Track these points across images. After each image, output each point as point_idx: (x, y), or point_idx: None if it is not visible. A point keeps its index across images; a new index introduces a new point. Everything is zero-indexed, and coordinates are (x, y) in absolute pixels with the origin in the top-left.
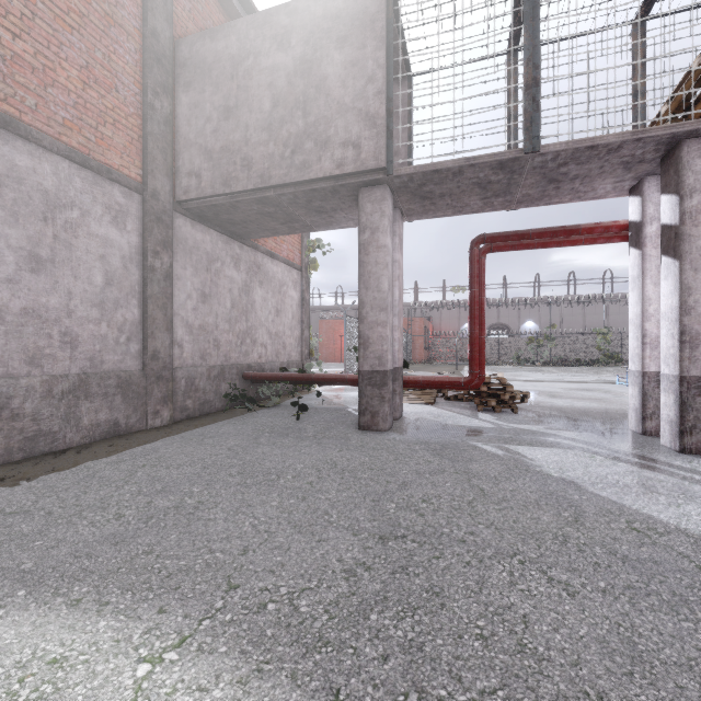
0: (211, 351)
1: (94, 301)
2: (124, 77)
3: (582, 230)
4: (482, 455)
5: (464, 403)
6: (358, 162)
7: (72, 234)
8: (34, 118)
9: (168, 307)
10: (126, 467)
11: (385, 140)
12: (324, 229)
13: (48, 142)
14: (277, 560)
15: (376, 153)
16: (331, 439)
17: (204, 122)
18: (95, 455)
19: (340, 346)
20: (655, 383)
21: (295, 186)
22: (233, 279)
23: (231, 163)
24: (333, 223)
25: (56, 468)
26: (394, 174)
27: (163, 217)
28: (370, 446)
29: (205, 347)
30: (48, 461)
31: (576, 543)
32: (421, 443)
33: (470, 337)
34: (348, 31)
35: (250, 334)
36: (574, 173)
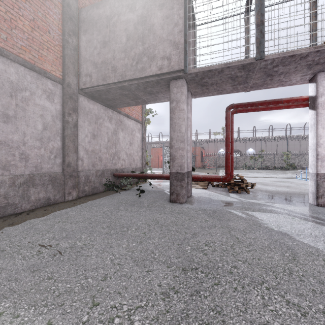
0: (98, 162)
1: (37, 138)
2: (53, 26)
3: (283, 101)
4: (234, 217)
5: (222, 188)
6: (170, 67)
7: (26, 104)
8: (5, 45)
9: (75, 141)
10: (50, 222)
11: (183, 55)
12: (153, 102)
13: (13, 57)
14: (123, 284)
15: (178, 62)
16: (156, 207)
17: (93, 49)
18: (36, 215)
19: (161, 160)
20: (323, 179)
21: (138, 80)
22: (109, 128)
23: (106, 69)
24: (157, 100)
25: (14, 223)
26: (188, 73)
27: (73, 96)
28: (176, 211)
29: (94, 161)
30: (11, 219)
31: (297, 275)
32: (202, 209)
33: (226, 156)
34: (165, 0)
35: (117, 154)
36: (281, 71)
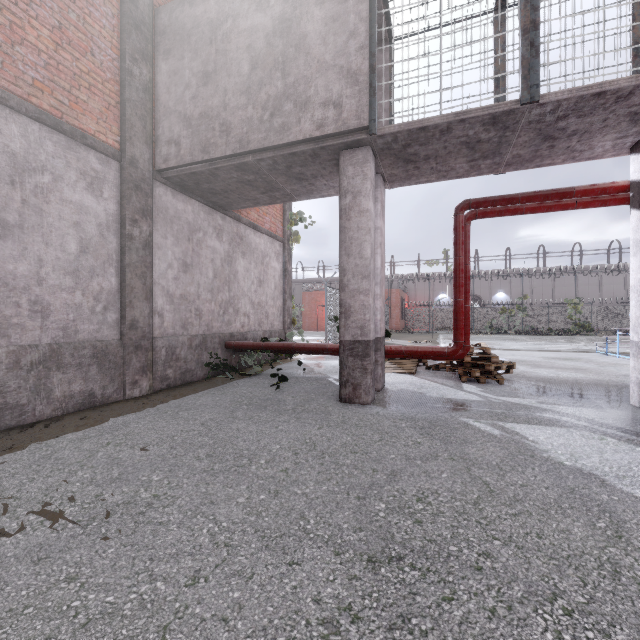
0: (193, 320)
1: (68, 269)
2: (100, 41)
3: (576, 193)
4: (476, 435)
5: (446, 373)
6: (339, 122)
7: (43, 200)
8: None
9: (147, 276)
10: (89, 445)
11: (367, 98)
12: (305, 198)
13: (15, 103)
14: (234, 597)
15: (358, 112)
16: (310, 413)
17: (183, 89)
18: (62, 429)
19: (321, 316)
20: None
21: (274, 151)
22: (216, 250)
23: (210, 129)
24: (314, 192)
25: (15, 445)
26: (378, 134)
27: (142, 185)
28: (352, 422)
29: (186, 317)
30: (11, 437)
31: (633, 577)
32: (406, 418)
33: (455, 306)
34: None
35: (232, 304)
36: (573, 128)
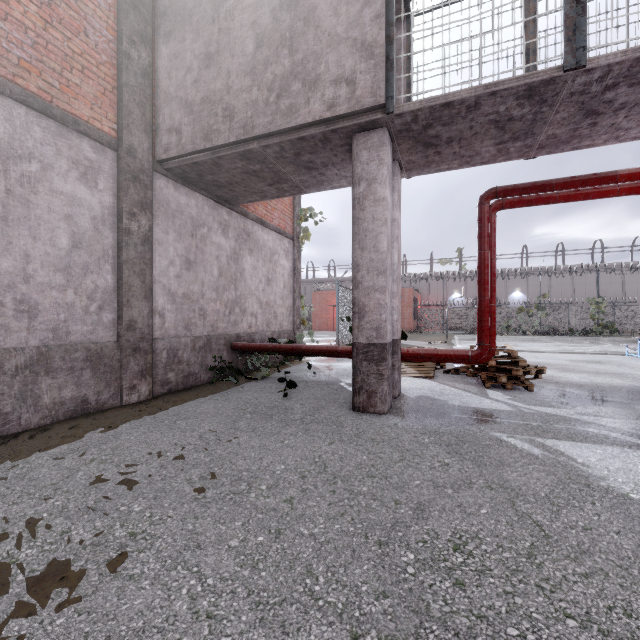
0: (197, 320)
1: (58, 266)
2: (95, 21)
3: (619, 177)
4: (514, 454)
5: (467, 377)
6: (353, 101)
7: (30, 190)
8: None
9: (146, 273)
10: (70, 462)
11: (384, 72)
12: (315, 190)
13: None
14: None
15: (373, 88)
16: (320, 424)
17: (184, 73)
18: (47, 441)
19: (332, 316)
20: None
21: (280, 135)
22: (221, 246)
23: (212, 115)
24: (324, 183)
25: None
26: (395, 112)
27: (141, 176)
28: (368, 436)
29: (189, 317)
30: None
31: None
32: (429, 432)
33: (479, 305)
34: None
35: (239, 303)
36: (621, 100)
